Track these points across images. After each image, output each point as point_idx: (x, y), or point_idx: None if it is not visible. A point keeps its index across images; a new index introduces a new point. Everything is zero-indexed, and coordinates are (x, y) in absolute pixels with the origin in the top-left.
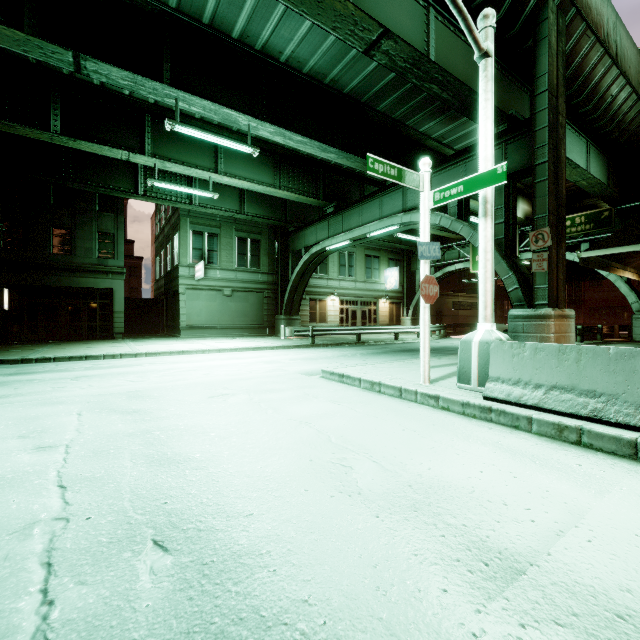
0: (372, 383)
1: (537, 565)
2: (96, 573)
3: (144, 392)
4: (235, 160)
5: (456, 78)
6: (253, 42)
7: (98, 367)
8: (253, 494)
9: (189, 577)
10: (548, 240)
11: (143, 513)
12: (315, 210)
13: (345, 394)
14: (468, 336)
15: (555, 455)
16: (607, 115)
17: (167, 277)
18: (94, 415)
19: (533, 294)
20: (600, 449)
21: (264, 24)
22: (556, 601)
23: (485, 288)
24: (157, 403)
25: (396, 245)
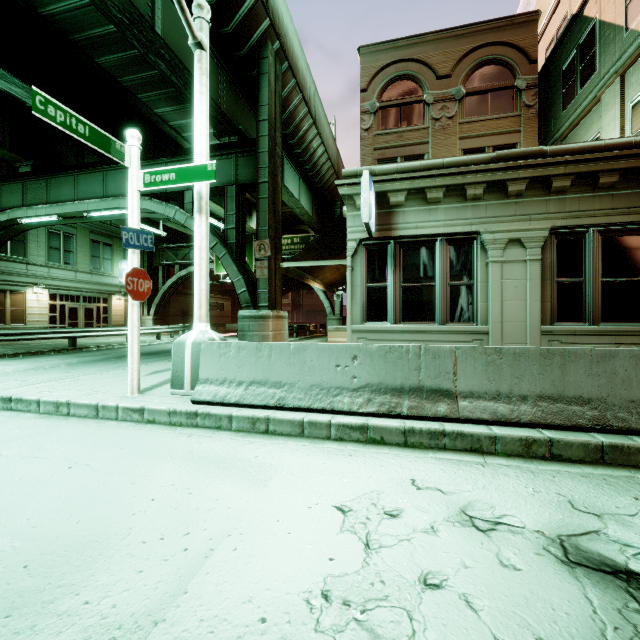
0: (57, 404)
1: (164, 620)
2: None
3: None
4: None
5: (185, 66)
6: None
7: None
8: None
9: None
10: (268, 250)
11: None
12: (1, 164)
13: None
14: (182, 337)
15: (241, 452)
16: (311, 162)
17: None
18: None
19: (258, 297)
20: (281, 433)
21: None
22: None
23: (200, 287)
24: None
25: None
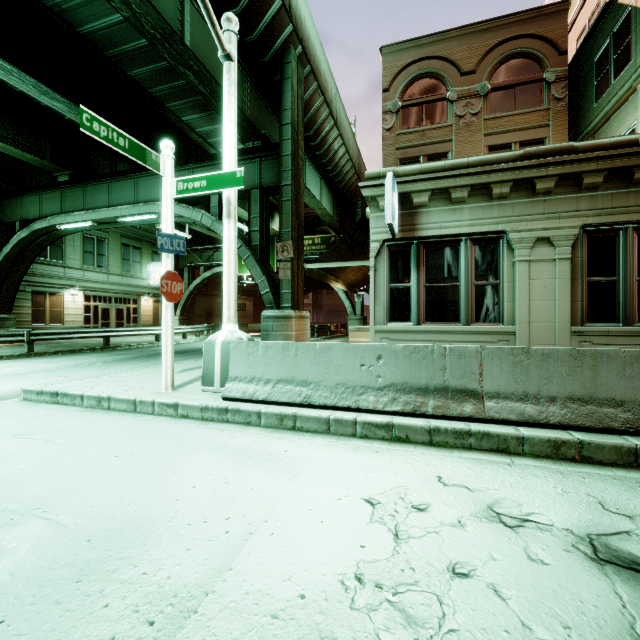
0: (99, 399)
1: (214, 591)
2: None
3: None
4: None
5: (212, 76)
6: None
7: None
8: None
9: None
10: (291, 252)
11: None
12: (42, 173)
13: (49, 421)
14: (212, 337)
15: (271, 446)
16: (332, 163)
17: None
18: None
19: (281, 297)
20: (308, 430)
21: None
22: (219, 633)
23: (229, 289)
24: None
25: None
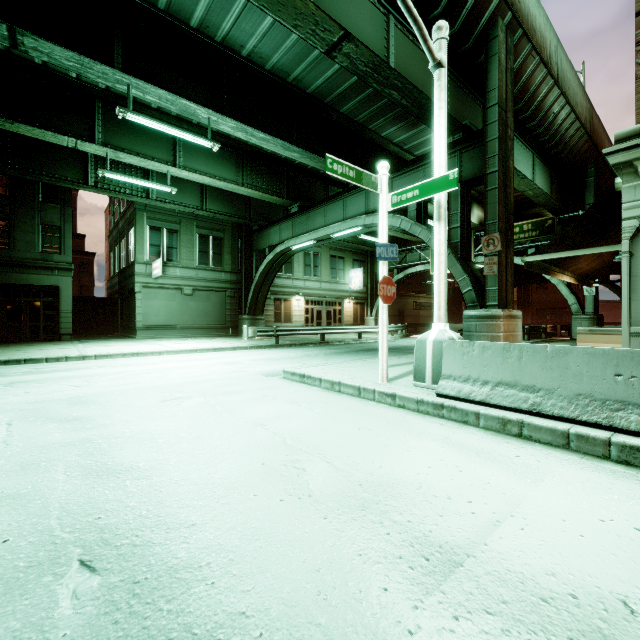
0: (332, 383)
1: (474, 556)
2: (7, 603)
3: (89, 397)
4: (195, 154)
5: (414, 86)
6: (213, 33)
7: (38, 371)
8: (198, 503)
9: (117, 598)
10: (498, 245)
11: (72, 531)
12: (280, 209)
13: (305, 394)
14: (423, 335)
15: (498, 448)
16: (550, 131)
17: (122, 274)
18: (27, 424)
19: (485, 295)
20: (538, 440)
21: (224, 15)
22: (488, 590)
23: (439, 289)
24: (102, 409)
25: (360, 246)
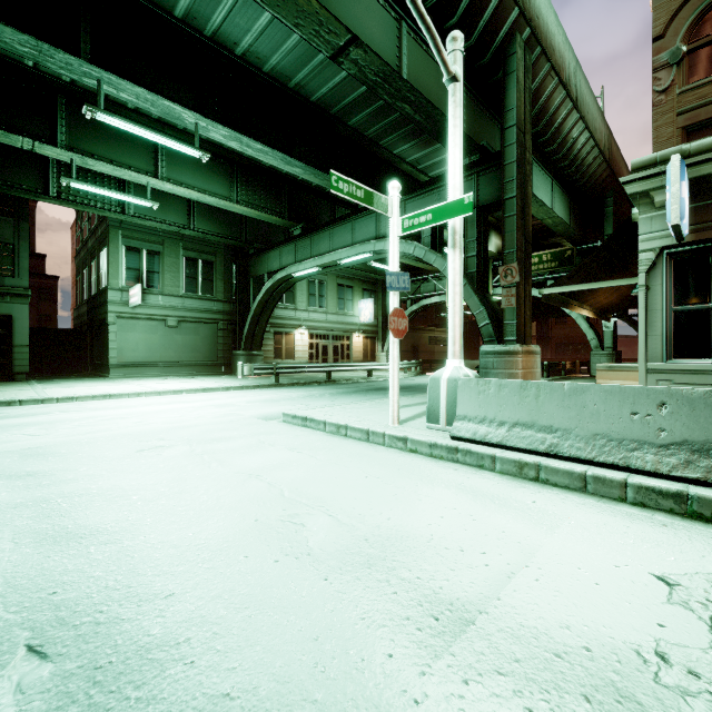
0: (338, 426)
1: (486, 612)
2: None
3: (47, 448)
4: (181, 164)
5: (429, 100)
6: (201, 26)
7: None
8: (178, 568)
9: (73, 689)
10: (516, 276)
11: (18, 610)
12: (280, 231)
13: (307, 440)
14: (437, 373)
15: (514, 493)
16: (569, 157)
17: (91, 302)
18: None
19: (503, 330)
20: (555, 484)
21: (215, 7)
22: (501, 649)
23: (454, 323)
24: (63, 462)
25: (371, 275)
